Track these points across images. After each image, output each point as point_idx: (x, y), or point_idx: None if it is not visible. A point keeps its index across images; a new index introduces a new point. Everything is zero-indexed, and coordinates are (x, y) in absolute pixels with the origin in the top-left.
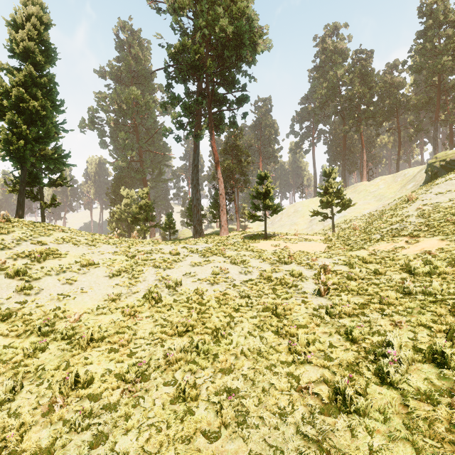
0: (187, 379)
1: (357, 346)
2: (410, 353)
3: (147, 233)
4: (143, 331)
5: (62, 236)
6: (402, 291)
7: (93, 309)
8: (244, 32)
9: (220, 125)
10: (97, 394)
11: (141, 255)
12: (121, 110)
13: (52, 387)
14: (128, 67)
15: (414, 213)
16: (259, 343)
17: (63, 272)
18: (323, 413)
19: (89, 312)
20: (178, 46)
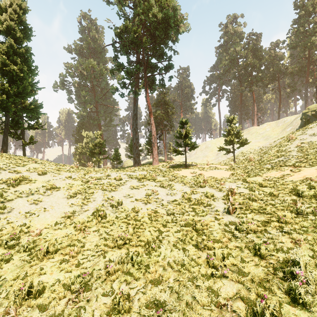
0: (122, 290)
1: (265, 262)
2: (316, 274)
3: (101, 163)
4: (90, 244)
5: (34, 166)
6: (295, 212)
7: (52, 225)
8: (170, 17)
9: (153, 85)
10: (45, 305)
11: (93, 180)
12: (83, 75)
13: (8, 296)
14: (88, 45)
15: (295, 149)
16: (182, 256)
17: (32, 194)
18: None
19: (49, 227)
20: (122, 27)
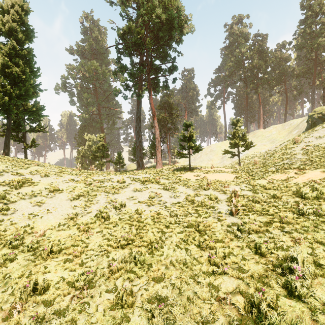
0: (125, 287)
1: (265, 259)
2: (313, 269)
3: (104, 166)
4: (93, 244)
5: (36, 169)
6: (297, 212)
7: (55, 226)
8: (173, 18)
9: (156, 88)
10: (50, 300)
11: (96, 183)
12: (85, 77)
13: (14, 293)
14: (90, 46)
15: (300, 152)
16: (184, 255)
17: (35, 196)
18: (240, 324)
19: (52, 228)
20: (125, 28)
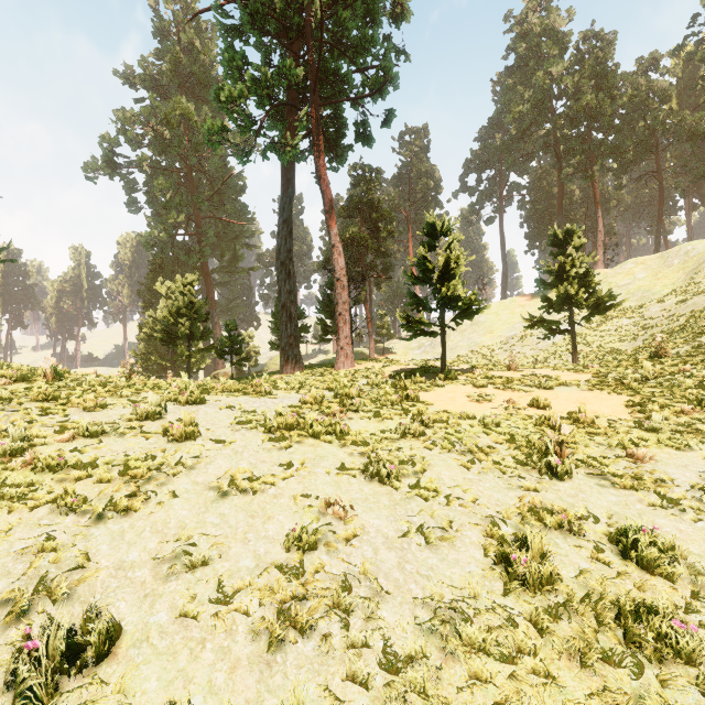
0: None
1: None
2: None
3: (204, 362)
4: None
5: None
6: None
7: None
8: None
9: (338, 148)
10: None
11: (56, 444)
12: (161, 140)
13: None
14: (175, 65)
15: None
16: None
17: None
18: None
19: None
20: None
